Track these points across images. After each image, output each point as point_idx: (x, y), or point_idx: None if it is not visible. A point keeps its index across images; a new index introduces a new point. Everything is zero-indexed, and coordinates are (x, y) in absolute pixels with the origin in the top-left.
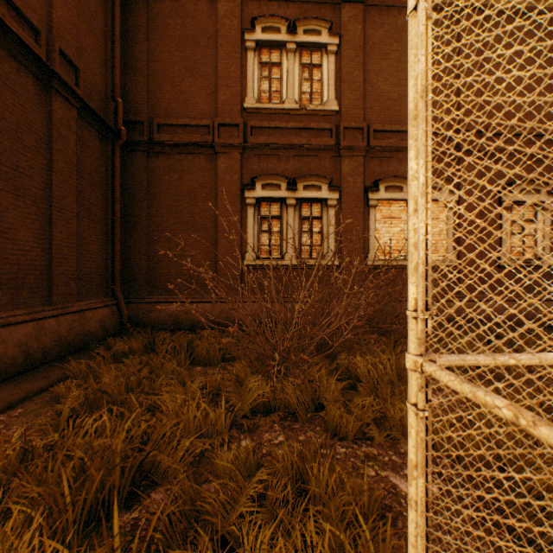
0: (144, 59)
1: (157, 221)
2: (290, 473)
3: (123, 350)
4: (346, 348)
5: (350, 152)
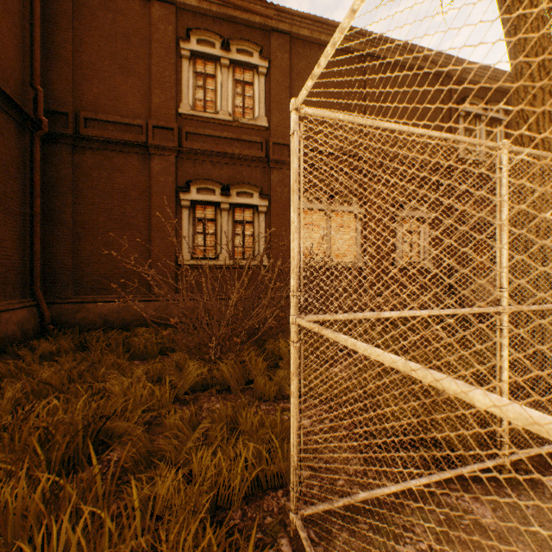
0: (69, 47)
1: (84, 218)
2: (226, 420)
3: (51, 351)
4: (273, 336)
5: (278, 165)
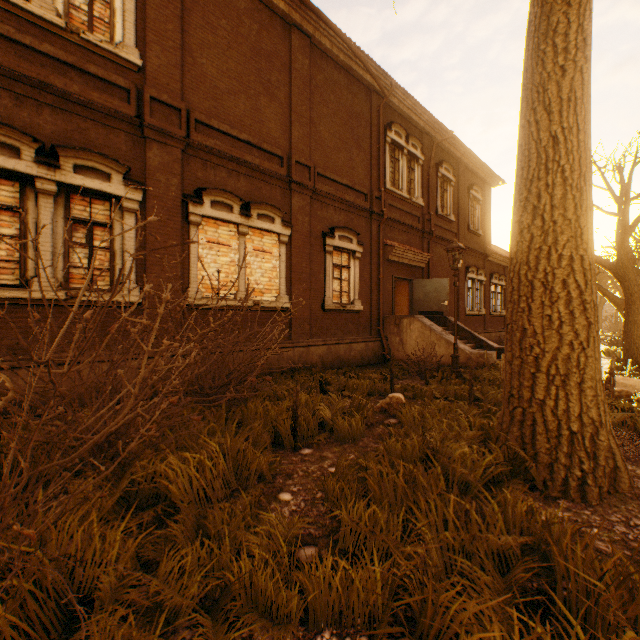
0: None
1: None
2: None
3: None
4: (152, 443)
5: (161, 137)
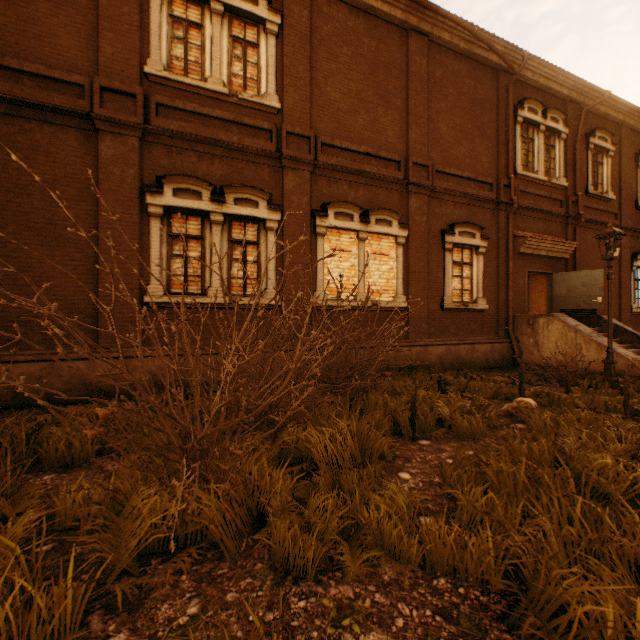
0: None
1: None
2: None
3: None
4: (295, 417)
5: (294, 164)
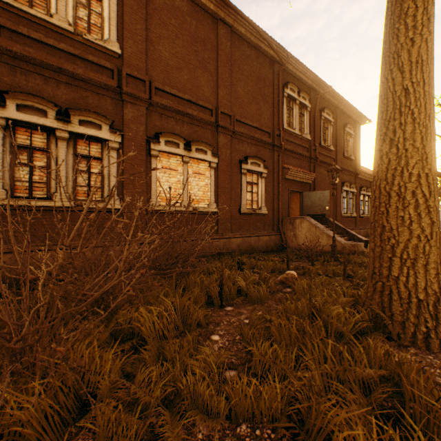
0: None
1: None
2: None
3: None
4: (129, 300)
5: (133, 100)
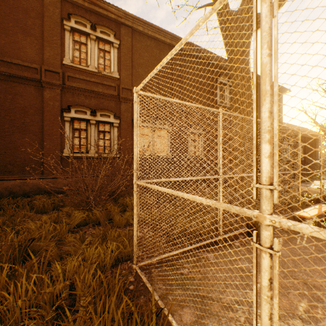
0: None
1: None
2: (100, 235)
3: None
4: (123, 195)
5: (125, 100)
